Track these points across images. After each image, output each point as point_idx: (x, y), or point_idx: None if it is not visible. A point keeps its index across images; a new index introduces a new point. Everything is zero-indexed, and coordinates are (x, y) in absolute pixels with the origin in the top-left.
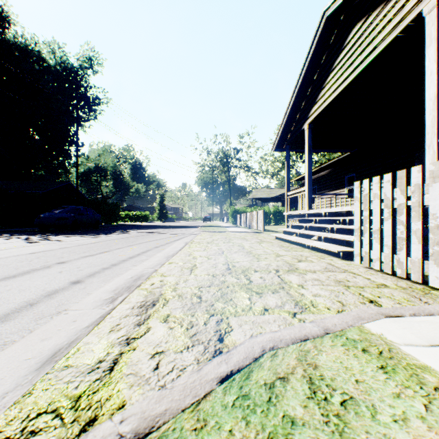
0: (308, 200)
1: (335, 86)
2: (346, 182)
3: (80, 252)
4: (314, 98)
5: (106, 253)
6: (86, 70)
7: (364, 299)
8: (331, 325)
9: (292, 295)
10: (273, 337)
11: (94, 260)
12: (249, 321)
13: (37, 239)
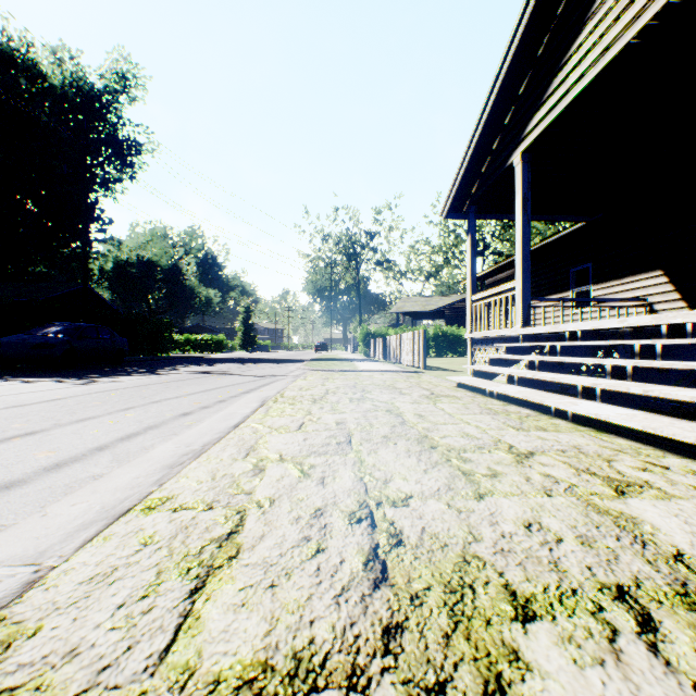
0: (522, 308)
1: (597, 51)
2: (573, 280)
3: None
4: (538, 94)
5: (16, 441)
6: (117, 95)
7: None
8: None
9: None
10: None
11: None
12: None
13: None
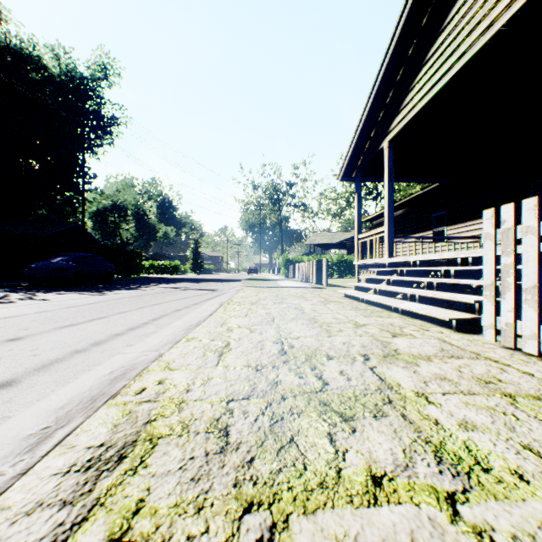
0: (388, 245)
1: (428, 85)
2: (433, 223)
3: (61, 318)
4: (397, 105)
5: (98, 321)
6: (100, 81)
7: None
8: None
9: (417, 424)
10: None
11: (70, 335)
12: (345, 539)
13: (16, 297)
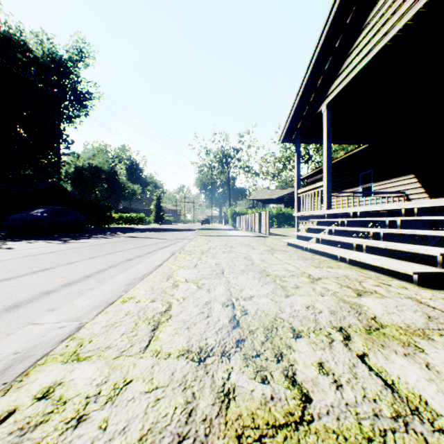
0: (326, 198)
1: (368, 48)
2: (361, 180)
3: (5, 270)
4: (336, 70)
5: (41, 273)
6: (77, 63)
7: None
8: None
9: None
10: None
11: None
12: None
13: None
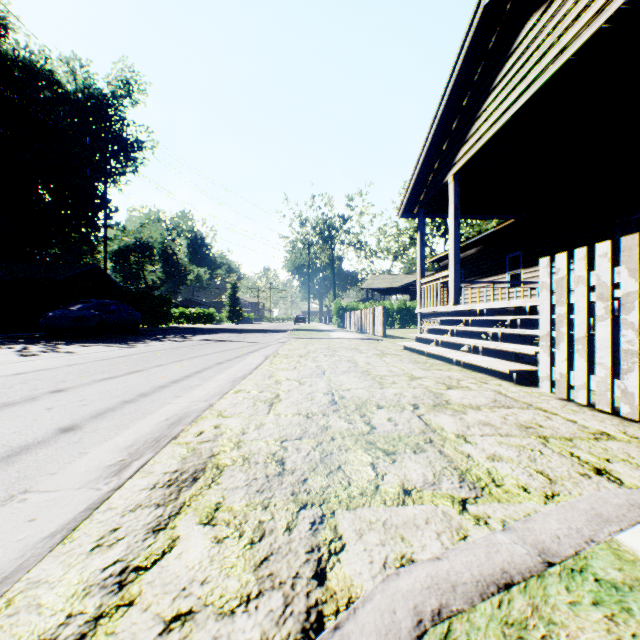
0: (453, 291)
1: (496, 114)
2: (508, 265)
3: (96, 371)
4: (463, 134)
5: (137, 374)
6: (122, 99)
7: (584, 466)
8: (550, 539)
9: (450, 457)
10: (434, 576)
11: (113, 387)
12: (376, 522)
13: (37, 349)
